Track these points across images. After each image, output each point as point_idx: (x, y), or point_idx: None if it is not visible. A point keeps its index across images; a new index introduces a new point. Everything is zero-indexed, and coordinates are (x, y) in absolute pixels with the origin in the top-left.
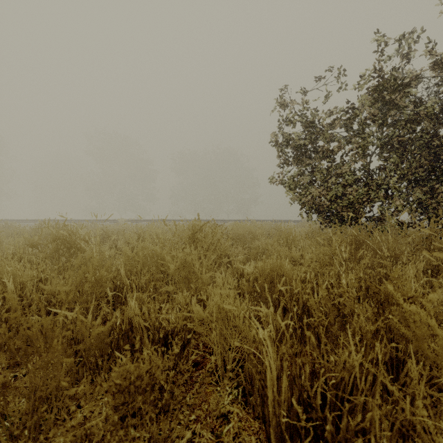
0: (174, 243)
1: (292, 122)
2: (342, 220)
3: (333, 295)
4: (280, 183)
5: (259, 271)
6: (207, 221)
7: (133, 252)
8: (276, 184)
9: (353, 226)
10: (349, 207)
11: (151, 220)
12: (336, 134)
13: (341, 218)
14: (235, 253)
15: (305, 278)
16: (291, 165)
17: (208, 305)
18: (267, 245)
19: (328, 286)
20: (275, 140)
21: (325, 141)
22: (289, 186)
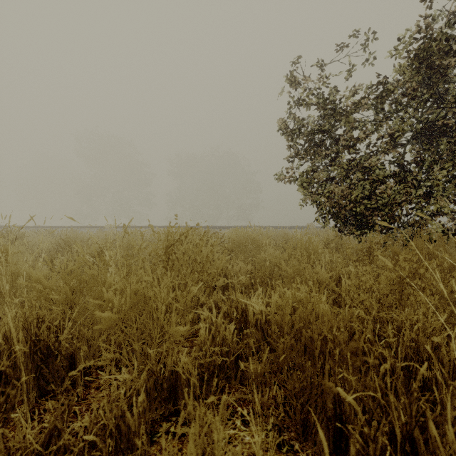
0: (152, 257)
1: (305, 104)
2: (368, 226)
3: (455, 395)
4: (290, 181)
5: (278, 320)
6: (205, 227)
7: (51, 282)
8: (285, 182)
9: (385, 234)
10: (380, 209)
11: (143, 226)
12: (360, 119)
13: (365, 223)
14: (234, 271)
15: (362, 332)
16: (302, 159)
17: (180, 388)
18: (278, 260)
19: (431, 365)
20: (284, 127)
21: (347, 127)
22: (301, 184)
